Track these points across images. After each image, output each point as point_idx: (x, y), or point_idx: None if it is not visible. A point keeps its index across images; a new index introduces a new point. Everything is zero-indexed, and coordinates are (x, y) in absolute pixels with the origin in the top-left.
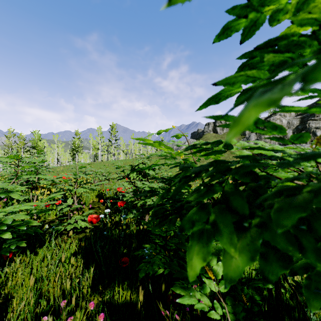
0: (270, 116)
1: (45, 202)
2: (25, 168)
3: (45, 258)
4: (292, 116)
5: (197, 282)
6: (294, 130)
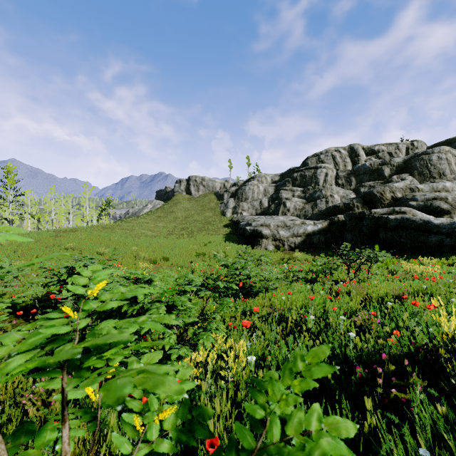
0: (248, 180)
1: None
2: None
3: None
4: (268, 183)
5: None
6: (269, 198)
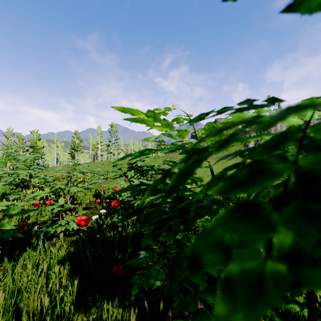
0: None
1: (25, 202)
2: (0, 162)
3: (28, 266)
4: None
5: (209, 318)
6: None
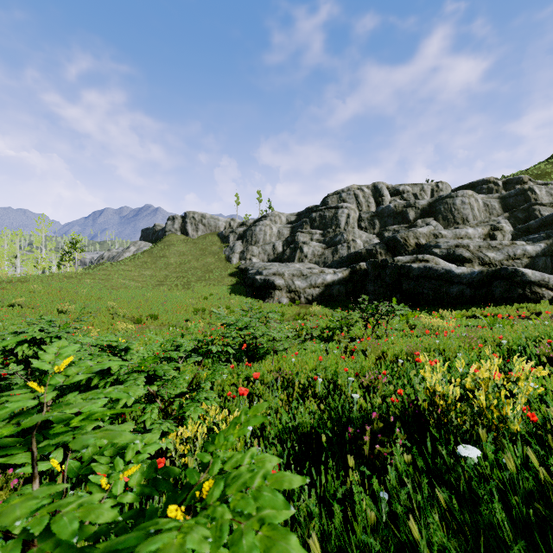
0: (260, 219)
1: None
2: None
3: None
4: (283, 223)
5: None
6: (284, 242)
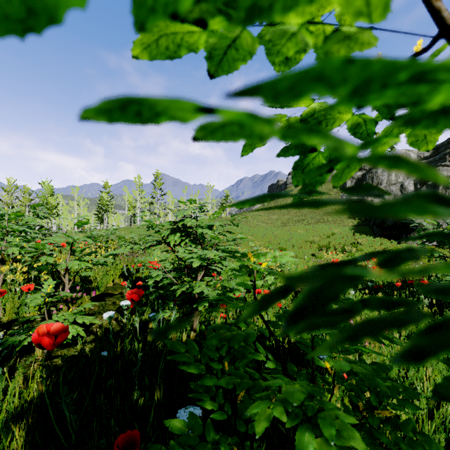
0: None
1: None
2: None
3: None
4: None
5: None
6: (416, 180)
